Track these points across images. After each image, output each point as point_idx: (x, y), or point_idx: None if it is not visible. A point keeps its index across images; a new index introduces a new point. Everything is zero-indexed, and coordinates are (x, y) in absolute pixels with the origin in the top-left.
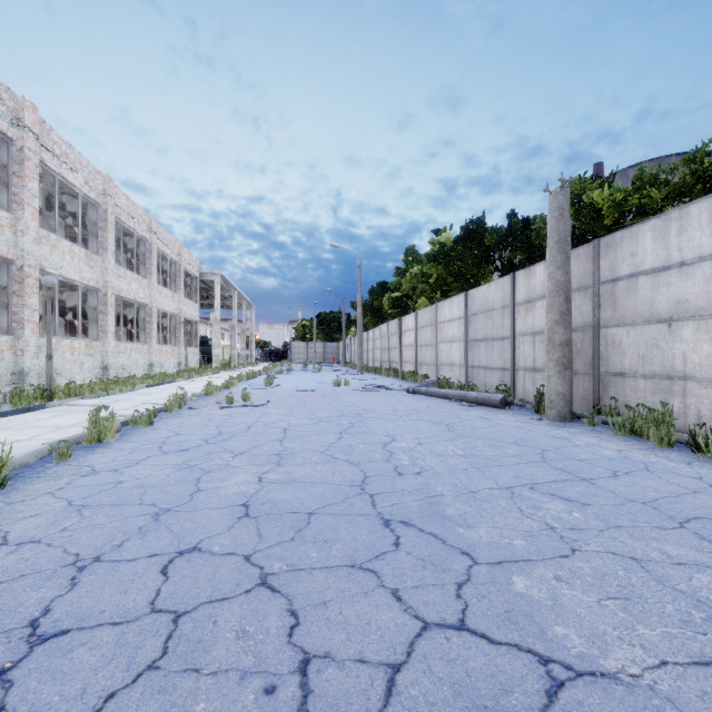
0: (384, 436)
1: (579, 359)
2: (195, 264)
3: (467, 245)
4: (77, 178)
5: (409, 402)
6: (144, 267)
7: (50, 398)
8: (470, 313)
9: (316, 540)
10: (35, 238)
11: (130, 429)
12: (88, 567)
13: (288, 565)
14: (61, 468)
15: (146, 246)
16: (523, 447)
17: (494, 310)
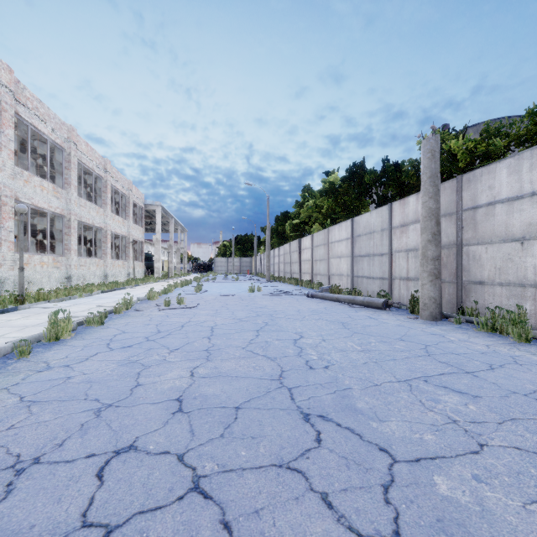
0: (293, 333)
1: (445, 271)
2: (141, 197)
3: (351, 183)
4: (46, 127)
5: (310, 304)
6: (100, 199)
7: (22, 302)
8: (355, 235)
9: (244, 436)
10: (10, 174)
11: (84, 328)
12: (26, 471)
13: (219, 466)
14: (20, 364)
15: (102, 182)
16: (408, 343)
17: (375, 233)
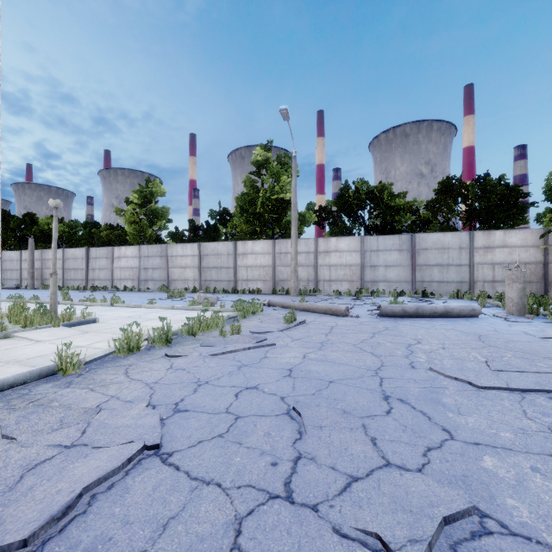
0: None
1: (39, 276)
2: None
3: None
4: None
5: None
6: None
7: None
8: (3, 259)
9: None
10: None
11: None
12: None
13: None
14: None
15: None
16: (19, 291)
17: (14, 260)
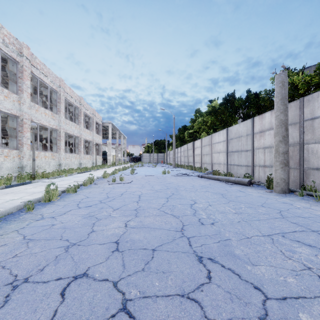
0: (190, 200)
1: (291, 161)
2: (100, 118)
3: (226, 106)
4: (47, 79)
5: (200, 182)
6: (77, 120)
7: (34, 179)
8: (229, 138)
9: (158, 271)
10: (28, 106)
11: (66, 194)
12: (18, 287)
13: (140, 292)
14: (27, 215)
15: (78, 110)
16: (268, 208)
17: (242, 137)
